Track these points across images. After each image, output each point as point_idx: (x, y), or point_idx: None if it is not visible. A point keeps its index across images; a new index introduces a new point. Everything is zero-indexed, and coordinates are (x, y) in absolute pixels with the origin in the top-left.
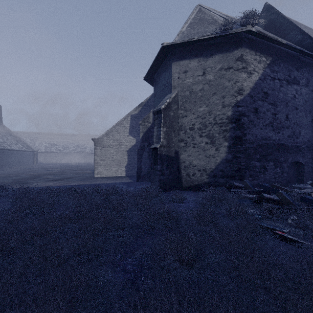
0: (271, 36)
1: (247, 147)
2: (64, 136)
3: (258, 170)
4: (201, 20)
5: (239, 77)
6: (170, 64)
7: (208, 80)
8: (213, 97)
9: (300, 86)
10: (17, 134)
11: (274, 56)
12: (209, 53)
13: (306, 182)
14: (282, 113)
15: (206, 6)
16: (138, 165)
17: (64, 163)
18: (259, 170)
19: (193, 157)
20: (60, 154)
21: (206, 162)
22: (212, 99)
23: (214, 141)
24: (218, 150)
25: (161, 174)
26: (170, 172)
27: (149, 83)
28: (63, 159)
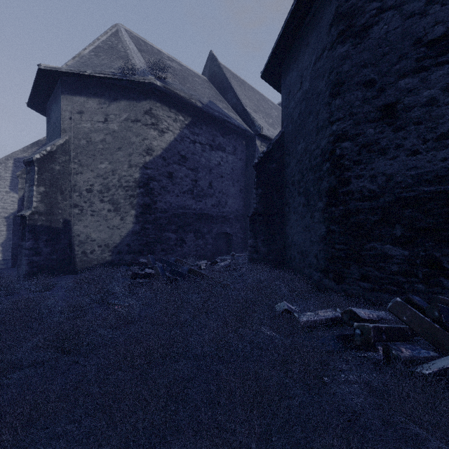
0: (183, 96)
1: (159, 217)
2: None
3: (174, 243)
4: (112, 48)
5: (148, 133)
6: (59, 96)
7: (111, 130)
8: (118, 152)
9: (226, 154)
10: None
11: (194, 117)
12: (112, 96)
13: (235, 253)
14: (205, 180)
15: (125, 31)
16: (14, 240)
17: None
18: (176, 243)
19: (92, 229)
20: None
21: (108, 234)
22: (116, 154)
23: (120, 208)
24: (124, 220)
25: (34, 254)
26: (54, 251)
27: (41, 113)
28: None
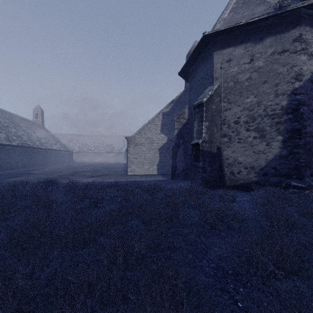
0: None
1: (307, 141)
2: (95, 136)
3: None
4: (246, 3)
5: (298, 60)
6: (211, 55)
7: (256, 67)
8: (263, 85)
9: None
10: (55, 135)
11: None
12: (257, 37)
13: None
14: None
15: None
16: (172, 162)
17: (95, 162)
18: None
19: (238, 154)
20: (91, 154)
21: (254, 158)
22: (261, 88)
23: (265, 135)
24: (270, 146)
25: (203, 171)
26: (212, 170)
27: (183, 78)
28: (94, 158)
